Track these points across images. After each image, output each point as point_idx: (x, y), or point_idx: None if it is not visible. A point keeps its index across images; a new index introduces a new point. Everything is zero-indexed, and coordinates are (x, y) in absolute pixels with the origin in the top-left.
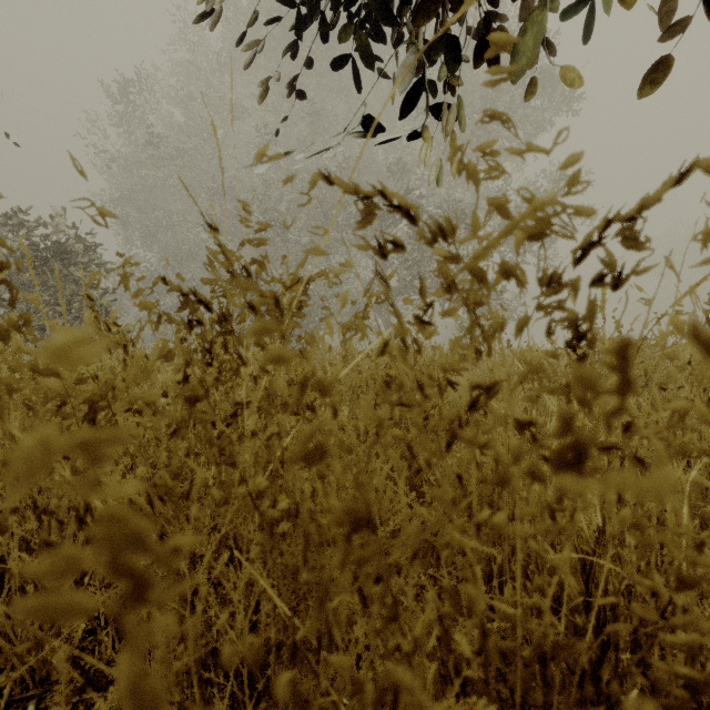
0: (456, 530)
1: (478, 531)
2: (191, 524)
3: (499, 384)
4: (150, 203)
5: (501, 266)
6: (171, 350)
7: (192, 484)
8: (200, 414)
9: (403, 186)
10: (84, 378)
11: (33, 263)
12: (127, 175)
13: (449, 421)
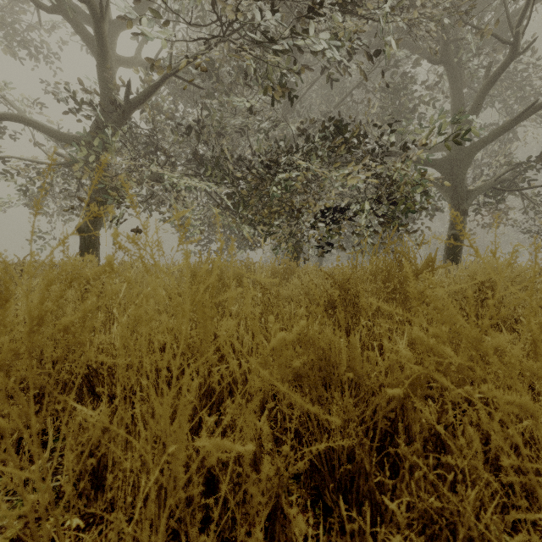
0: None
1: None
2: None
3: None
4: None
5: None
6: None
7: None
8: None
9: None
10: None
11: None
12: None
13: None
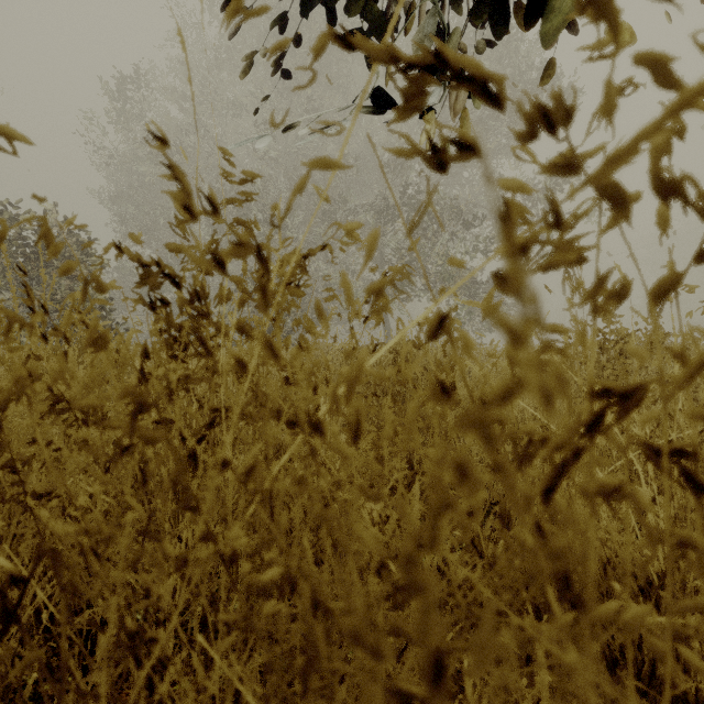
0: (558, 631)
1: (575, 616)
2: (109, 628)
3: (644, 387)
4: (148, 200)
5: (656, 177)
6: (103, 333)
7: (150, 520)
8: (145, 430)
9: (401, 183)
10: (37, 376)
11: (29, 259)
12: (125, 173)
13: (551, 449)
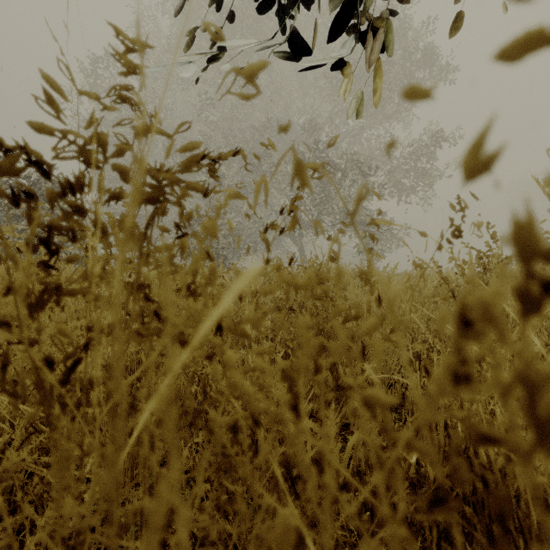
0: None
1: None
2: None
3: None
4: None
5: None
6: None
7: None
8: None
9: (314, 141)
10: None
11: None
12: None
13: None
